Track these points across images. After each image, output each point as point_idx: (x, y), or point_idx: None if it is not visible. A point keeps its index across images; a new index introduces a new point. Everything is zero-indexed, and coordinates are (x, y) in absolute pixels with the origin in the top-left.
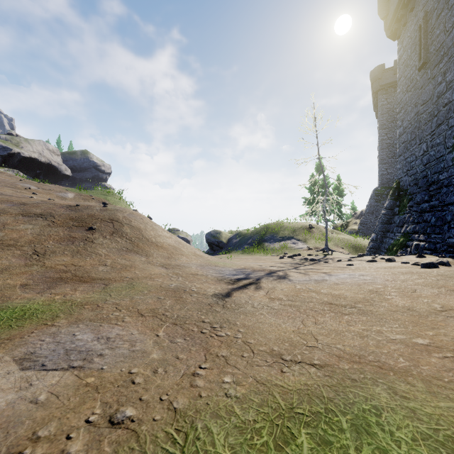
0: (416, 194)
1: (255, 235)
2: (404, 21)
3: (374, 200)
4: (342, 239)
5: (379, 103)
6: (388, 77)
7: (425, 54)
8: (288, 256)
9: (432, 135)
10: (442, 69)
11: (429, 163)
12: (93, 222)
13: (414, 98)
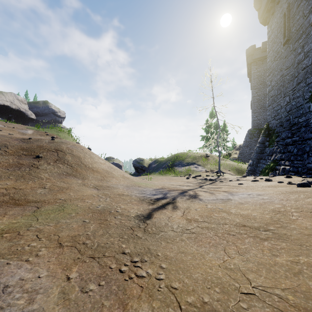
0: (282, 132)
1: (167, 162)
2: (272, 11)
3: (249, 137)
4: (228, 164)
5: (251, 72)
6: (258, 54)
7: (288, 33)
8: (192, 177)
9: (293, 91)
10: (301, 43)
11: (291, 110)
12: (40, 151)
13: (280, 65)
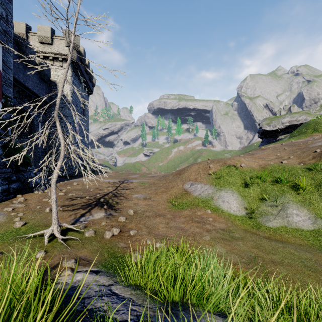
0: None
1: None
2: None
3: None
4: None
5: None
6: None
7: None
8: (125, 216)
9: None
10: None
11: None
12: None
13: None
